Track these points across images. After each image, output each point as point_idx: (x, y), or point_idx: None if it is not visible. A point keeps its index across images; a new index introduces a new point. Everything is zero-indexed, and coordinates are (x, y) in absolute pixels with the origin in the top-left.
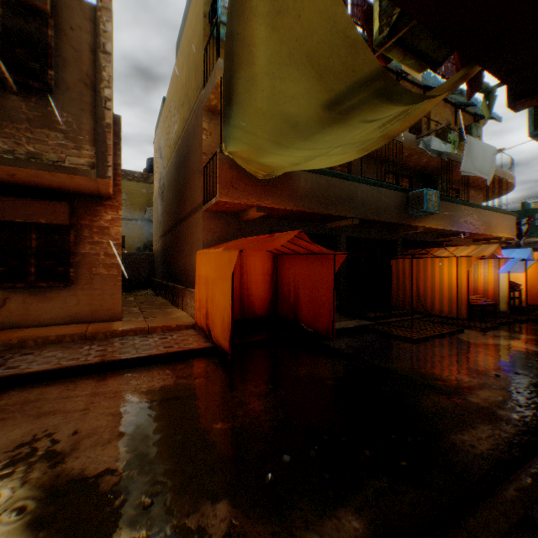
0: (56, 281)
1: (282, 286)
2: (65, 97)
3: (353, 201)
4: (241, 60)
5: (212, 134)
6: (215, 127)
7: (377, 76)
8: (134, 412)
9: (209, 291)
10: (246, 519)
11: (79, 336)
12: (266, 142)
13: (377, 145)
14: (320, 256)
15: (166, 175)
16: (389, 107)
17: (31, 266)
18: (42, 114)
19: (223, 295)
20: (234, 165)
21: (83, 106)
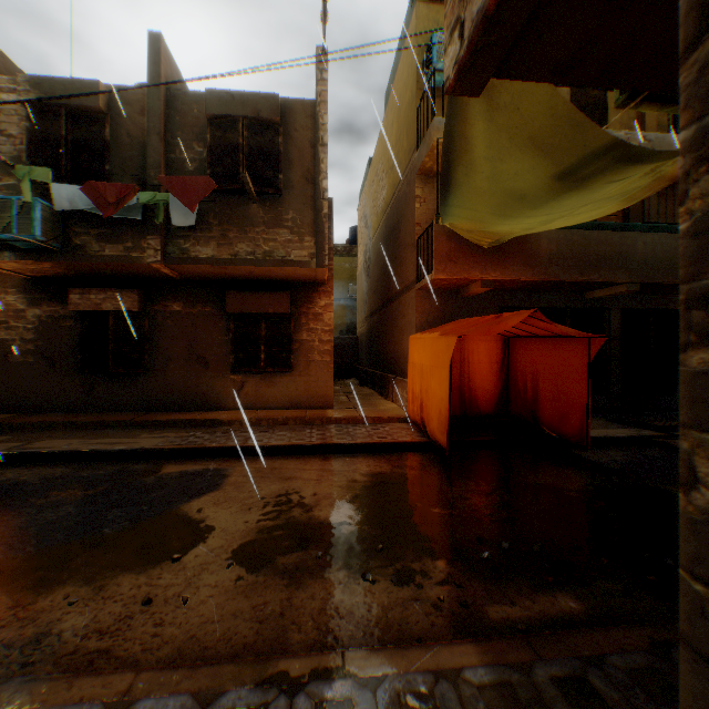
0: (279, 367)
1: (516, 377)
2: (290, 196)
3: (626, 259)
4: (459, 150)
5: (426, 200)
6: (430, 191)
7: (613, 146)
8: (357, 488)
9: (424, 380)
10: (462, 576)
11: (300, 420)
12: (488, 215)
13: (649, 190)
14: (568, 340)
15: (372, 247)
16: (639, 166)
17: (261, 353)
18: (273, 215)
19: (439, 385)
20: (453, 235)
21: (304, 200)
